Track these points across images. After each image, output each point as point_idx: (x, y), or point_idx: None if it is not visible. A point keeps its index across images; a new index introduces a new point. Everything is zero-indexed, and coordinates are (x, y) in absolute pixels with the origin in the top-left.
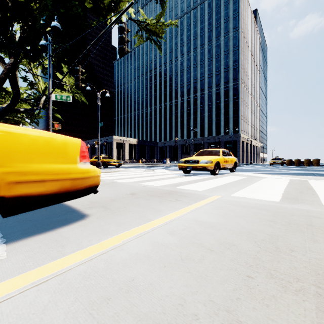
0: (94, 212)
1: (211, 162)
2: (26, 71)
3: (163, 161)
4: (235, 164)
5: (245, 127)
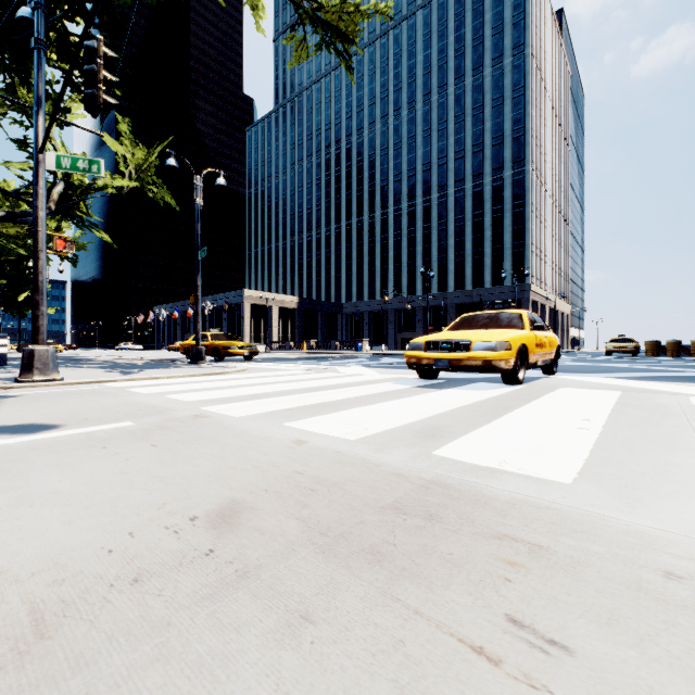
0: None
1: (507, 346)
2: None
3: (355, 346)
4: (557, 352)
5: (540, 270)
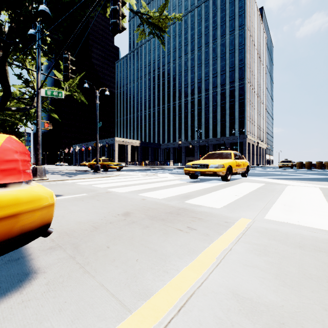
0: (51, 264)
1: (222, 166)
2: (10, 62)
3: (166, 164)
4: (247, 168)
5: (251, 128)
